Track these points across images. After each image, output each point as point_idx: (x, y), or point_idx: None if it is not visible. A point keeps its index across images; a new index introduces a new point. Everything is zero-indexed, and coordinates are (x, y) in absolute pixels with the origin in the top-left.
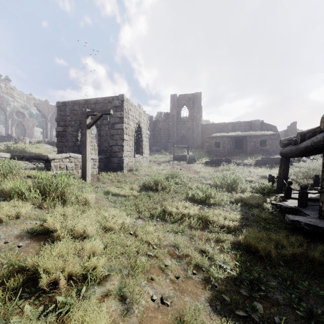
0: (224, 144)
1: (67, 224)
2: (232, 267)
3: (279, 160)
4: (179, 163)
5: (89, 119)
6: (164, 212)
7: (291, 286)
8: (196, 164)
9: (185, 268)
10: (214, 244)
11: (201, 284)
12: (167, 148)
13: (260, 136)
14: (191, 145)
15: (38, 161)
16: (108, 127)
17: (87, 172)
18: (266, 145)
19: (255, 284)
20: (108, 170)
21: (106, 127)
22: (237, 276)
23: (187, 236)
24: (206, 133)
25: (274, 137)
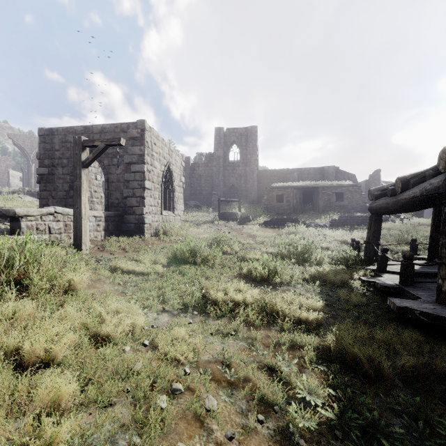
0: (288, 198)
1: (10, 337)
2: (325, 401)
3: (362, 220)
4: (227, 223)
5: (87, 153)
6: (206, 300)
7: (427, 431)
8: (251, 225)
9: (242, 407)
10: (288, 353)
11: (274, 443)
12: (210, 202)
13: (336, 188)
14: (243, 199)
15: (3, 219)
16: (120, 169)
17: (83, 236)
18: (343, 200)
19: (368, 433)
20: (120, 234)
21: (117, 168)
22: (336, 419)
23: (243, 340)
24: (264, 183)
25: (354, 189)
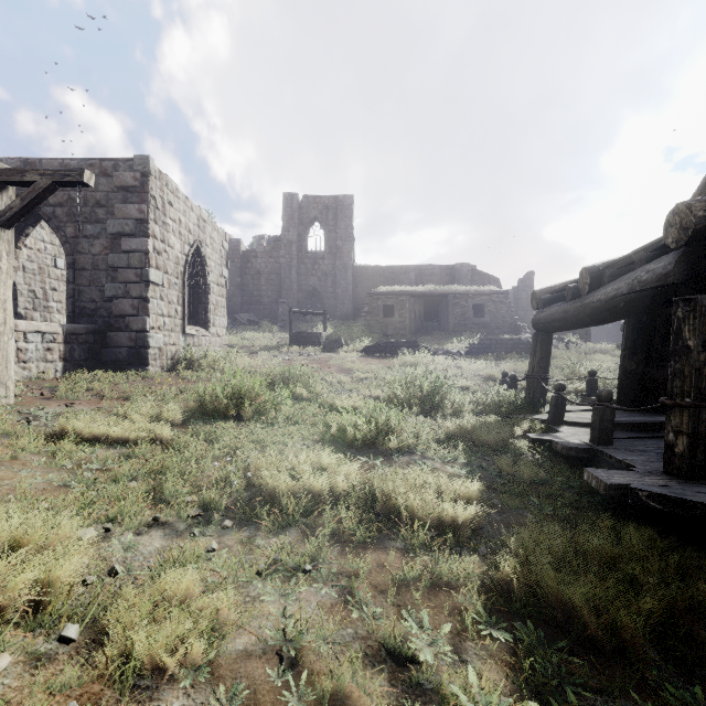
0: (402, 310)
1: None
2: None
3: (513, 344)
4: (304, 350)
5: (10, 198)
6: (254, 492)
7: None
8: (344, 353)
9: None
10: (426, 603)
11: None
12: (276, 317)
13: (474, 296)
14: (330, 312)
15: None
16: (99, 244)
17: (0, 369)
18: (484, 314)
19: None
20: (99, 368)
21: (93, 244)
22: None
23: (329, 582)
24: (363, 286)
25: (499, 298)
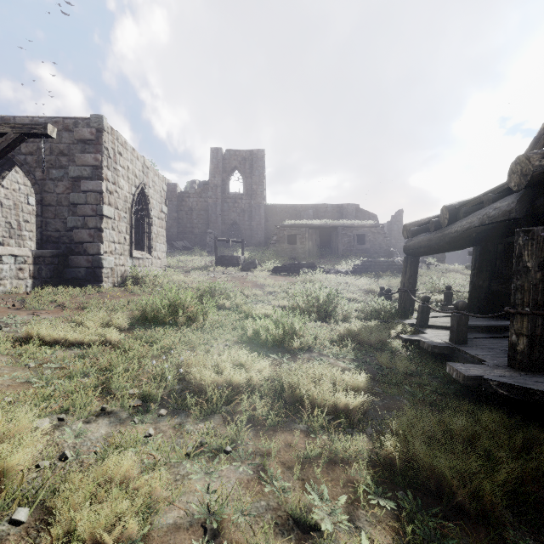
0: (302, 239)
1: None
2: None
3: (388, 265)
4: (226, 270)
5: None
6: (185, 385)
7: None
8: (258, 272)
9: None
10: (325, 477)
11: None
12: (205, 244)
13: (358, 228)
14: (247, 240)
15: None
16: (62, 185)
17: None
18: (365, 242)
19: None
20: (62, 284)
21: (57, 185)
22: None
23: (246, 461)
24: (273, 220)
25: (377, 230)
